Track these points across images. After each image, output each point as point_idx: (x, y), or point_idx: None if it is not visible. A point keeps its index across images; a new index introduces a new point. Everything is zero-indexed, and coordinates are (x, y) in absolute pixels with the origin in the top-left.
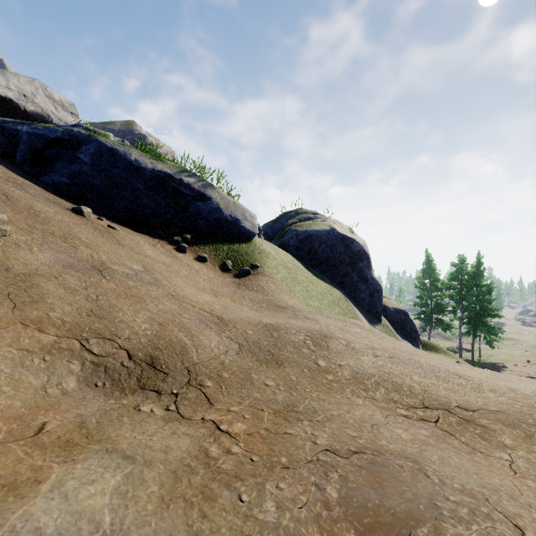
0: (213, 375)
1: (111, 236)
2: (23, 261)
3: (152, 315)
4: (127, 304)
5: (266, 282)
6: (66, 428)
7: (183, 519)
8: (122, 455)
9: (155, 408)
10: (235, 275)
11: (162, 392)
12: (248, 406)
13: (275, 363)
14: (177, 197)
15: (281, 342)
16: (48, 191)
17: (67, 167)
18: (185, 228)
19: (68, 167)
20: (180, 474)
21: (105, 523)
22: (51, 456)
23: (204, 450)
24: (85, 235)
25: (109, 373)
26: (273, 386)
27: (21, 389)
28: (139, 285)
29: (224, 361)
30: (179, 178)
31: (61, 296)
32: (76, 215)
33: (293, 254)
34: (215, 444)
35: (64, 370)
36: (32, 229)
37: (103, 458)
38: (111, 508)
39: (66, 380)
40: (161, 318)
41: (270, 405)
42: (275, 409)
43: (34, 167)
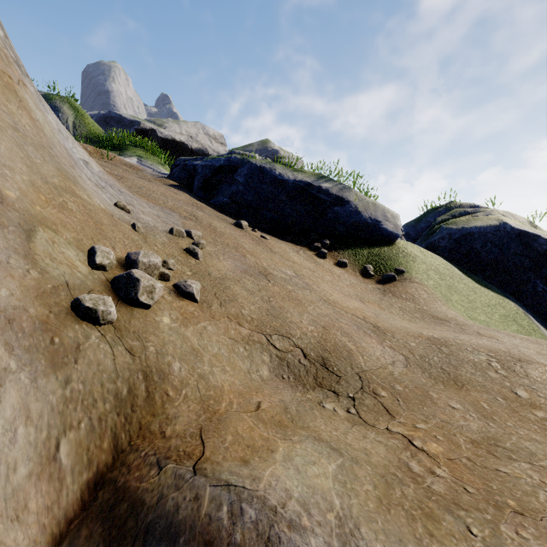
0: (386, 385)
1: (265, 245)
2: (216, 268)
3: (314, 318)
4: (291, 306)
5: (416, 289)
6: (275, 409)
7: (409, 529)
8: (329, 446)
9: (336, 407)
10: (378, 281)
11: (339, 393)
12: (435, 427)
13: (454, 384)
14: (316, 204)
15: (456, 360)
16: (216, 210)
17: (227, 188)
18: (323, 234)
19: (228, 189)
20: (389, 481)
21: (335, 504)
22: (272, 431)
23: (404, 463)
24: (248, 245)
25: (290, 368)
26: (461, 410)
27: (236, 371)
28: (295, 289)
29: (392, 372)
30: (318, 185)
31: (245, 296)
32: (238, 228)
33: (444, 256)
34: (414, 460)
35: (259, 360)
36: (215, 242)
37: (314, 444)
38: (336, 493)
39: (261, 368)
40: (322, 321)
41: (464, 432)
42: (471, 438)
43: (205, 192)
